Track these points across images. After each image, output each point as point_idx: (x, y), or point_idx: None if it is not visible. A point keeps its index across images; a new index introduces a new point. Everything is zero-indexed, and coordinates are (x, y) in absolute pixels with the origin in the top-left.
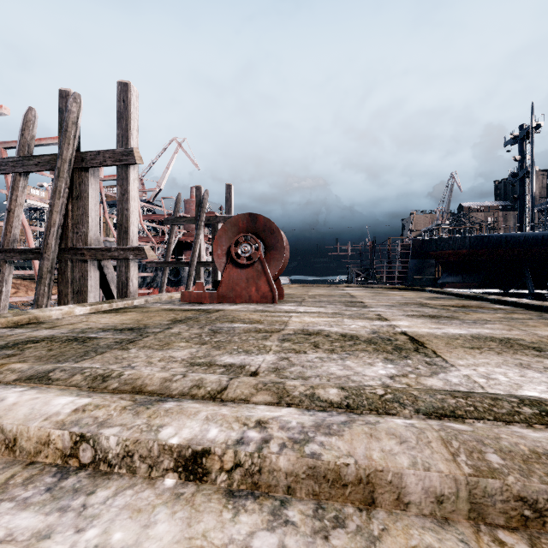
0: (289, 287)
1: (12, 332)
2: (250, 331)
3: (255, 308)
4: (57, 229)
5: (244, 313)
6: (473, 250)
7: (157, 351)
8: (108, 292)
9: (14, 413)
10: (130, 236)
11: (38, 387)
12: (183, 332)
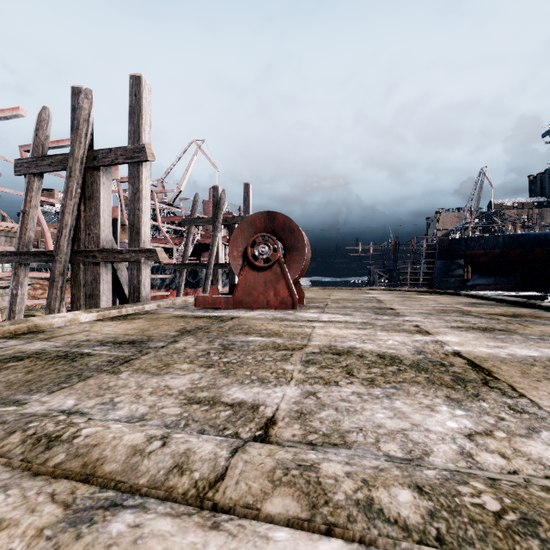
0: (310, 289)
1: (3, 345)
2: (267, 348)
3: (273, 316)
4: (69, 230)
5: (261, 322)
6: (507, 250)
7: (152, 377)
8: (122, 295)
9: None
10: (142, 237)
11: None
12: (189, 348)
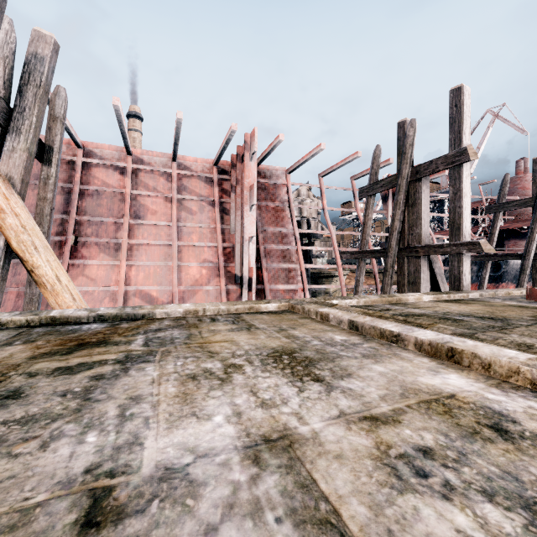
0: None
1: (394, 307)
2: None
3: None
4: (397, 232)
5: None
6: None
7: None
8: (434, 284)
9: (481, 350)
10: (462, 232)
11: (474, 341)
12: None
